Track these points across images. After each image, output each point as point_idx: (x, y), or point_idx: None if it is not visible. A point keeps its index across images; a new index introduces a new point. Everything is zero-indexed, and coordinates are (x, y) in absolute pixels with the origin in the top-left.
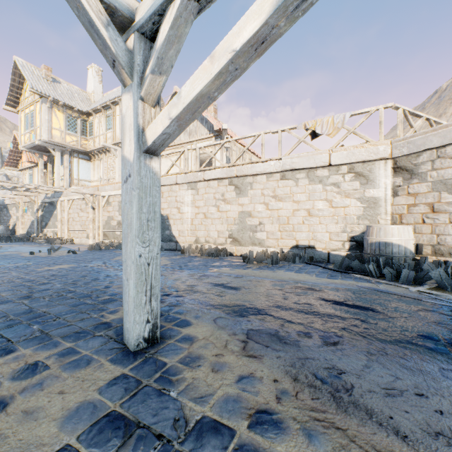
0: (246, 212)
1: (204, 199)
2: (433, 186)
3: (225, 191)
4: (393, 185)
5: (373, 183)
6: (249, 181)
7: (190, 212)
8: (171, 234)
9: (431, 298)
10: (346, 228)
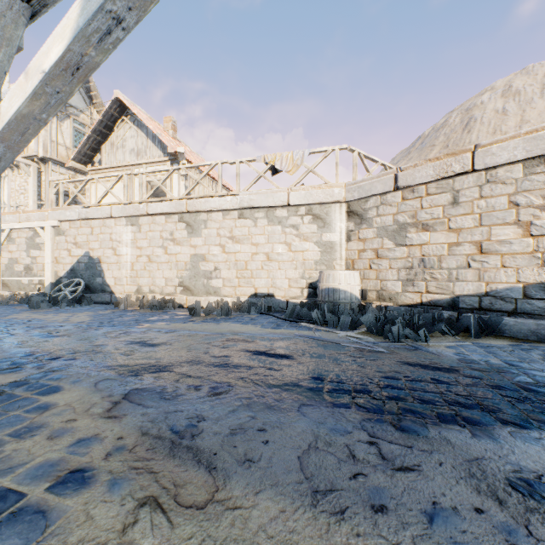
0: (199, 255)
1: (148, 238)
2: (378, 232)
3: (175, 229)
4: (347, 229)
5: (329, 227)
6: (203, 219)
7: (130, 254)
8: (104, 283)
9: (353, 342)
10: (305, 274)
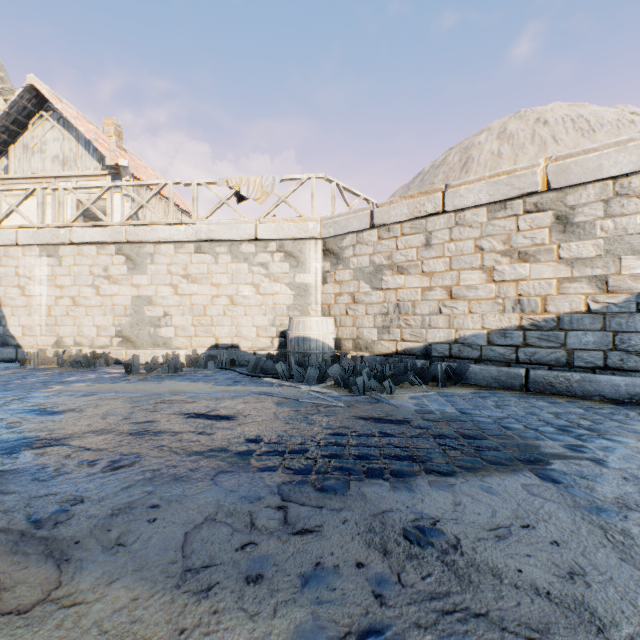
0: (144, 297)
1: (73, 274)
2: (355, 273)
3: (110, 264)
4: (323, 270)
5: (304, 267)
6: (149, 251)
7: (45, 294)
8: (6, 333)
9: (314, 397)
10: (276, 321)
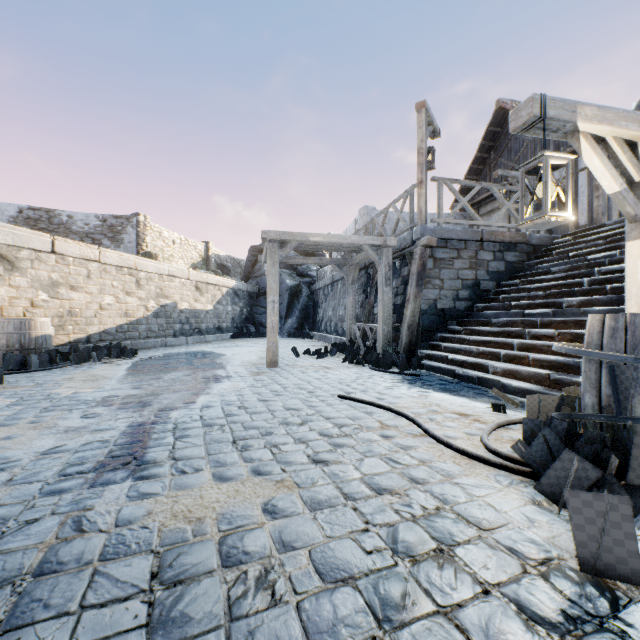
0: None
1: None
2: (34, 283)
3: None
4: None
5: None
6: None
7: None
8: None
9: (139, 359)
10: None
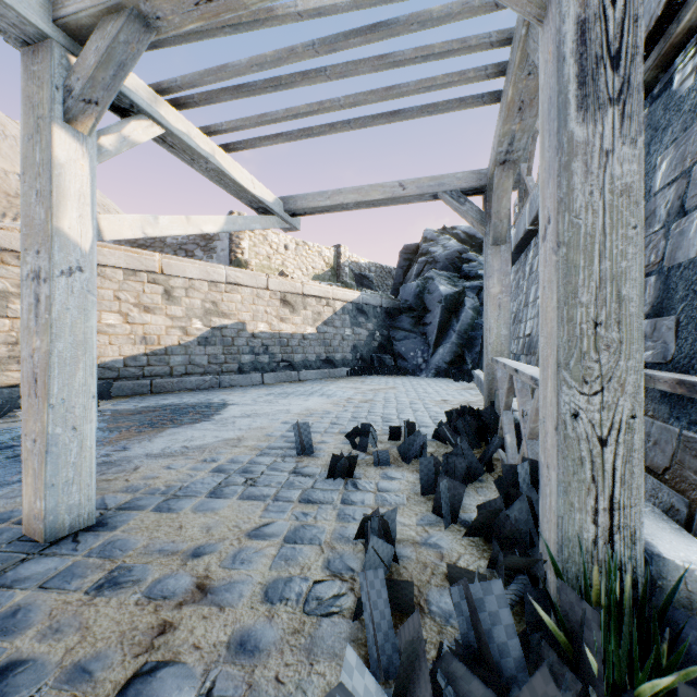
0: None
1: None
2: None
3: None
4: None
5: None
6: None
7: None
8: None
9: None
10: None
